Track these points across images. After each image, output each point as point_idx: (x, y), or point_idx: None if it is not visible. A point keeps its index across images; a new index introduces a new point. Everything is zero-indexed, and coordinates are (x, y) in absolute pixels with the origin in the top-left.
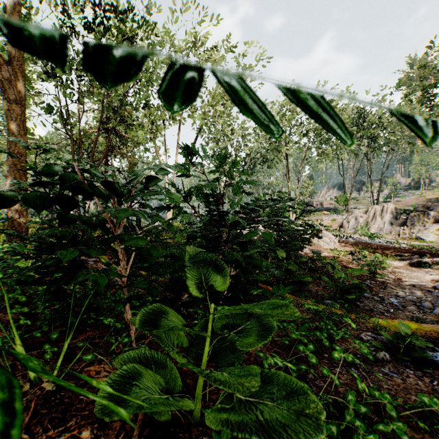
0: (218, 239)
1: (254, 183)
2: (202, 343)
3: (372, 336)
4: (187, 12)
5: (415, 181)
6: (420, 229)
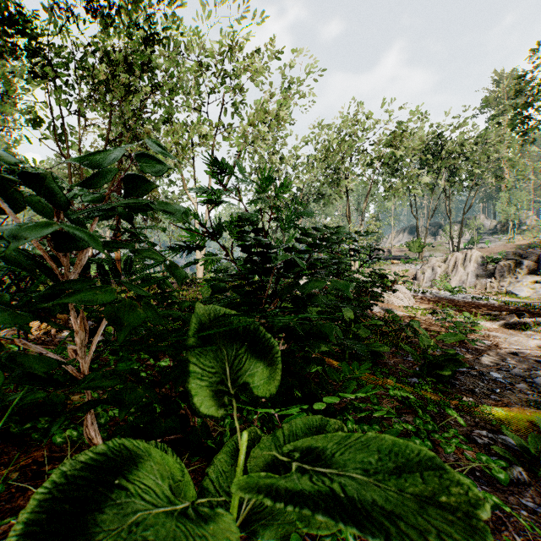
0: (262, 295)
1: (312, 215)
2: (226, 491)
3: (490, 437)
4: (223, 5)
5: (502, 223)
6: (512, 282)
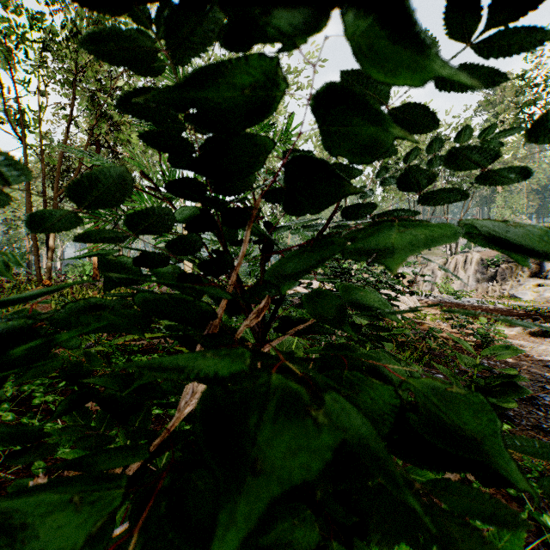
0: None
1: None
2: None
3: None
4: None
5: None
6: (514, 285)
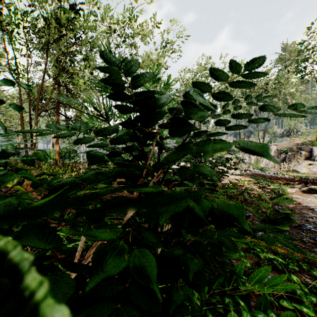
0: None
1: None
2: None
3: None
4: None
5: (287, 131)
6: (296, 164)
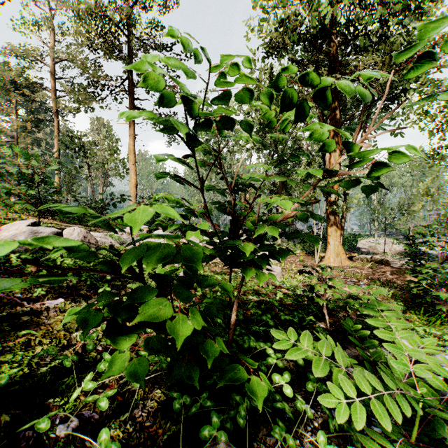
0: None
1: None
2: None
3: None
4: None
5: None
6: None
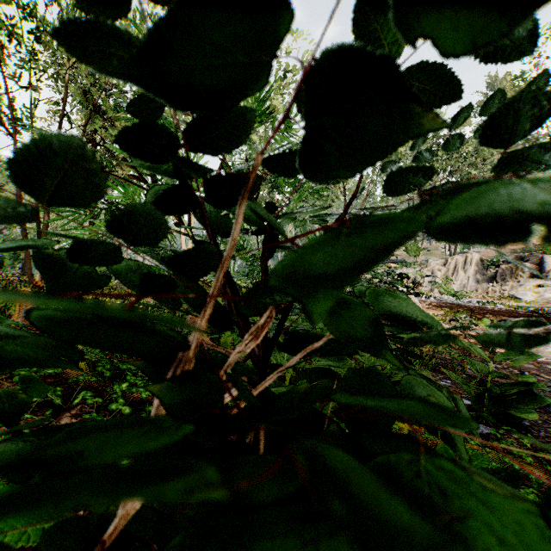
0: None
1: None
2: None
3: None
4: None
5: None
6: (514, 285)
